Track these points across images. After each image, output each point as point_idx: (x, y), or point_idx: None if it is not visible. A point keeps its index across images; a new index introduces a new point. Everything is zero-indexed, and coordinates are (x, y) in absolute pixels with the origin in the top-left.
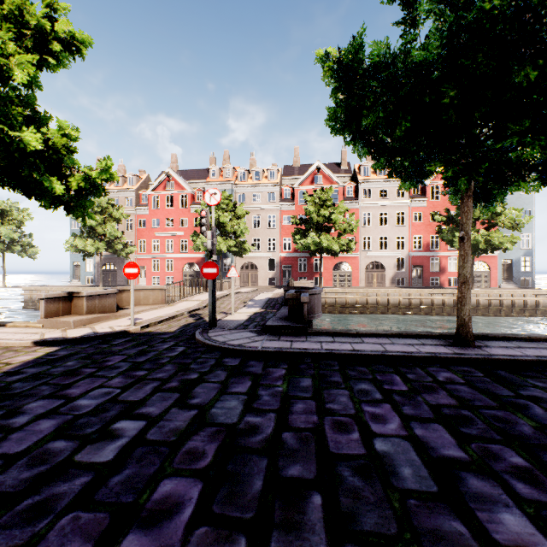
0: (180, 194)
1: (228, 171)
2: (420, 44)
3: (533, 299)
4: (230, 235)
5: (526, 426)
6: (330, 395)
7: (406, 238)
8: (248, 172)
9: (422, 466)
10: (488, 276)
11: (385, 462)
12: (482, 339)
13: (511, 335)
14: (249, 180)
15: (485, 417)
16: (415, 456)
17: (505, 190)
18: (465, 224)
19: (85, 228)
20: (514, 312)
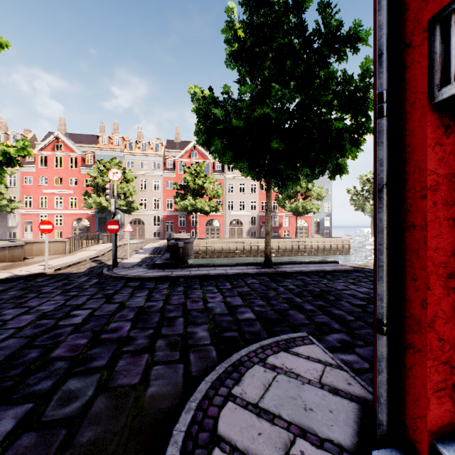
0: (70, 156)
1: (118, 140)
2: (246, 99)
3: (329, 244)
4: (120, 195)
5: (272, 294)
6: (192, 292)
7: (257, 202)
8: (136, 142)
9: (225, 308)
10: (307, 229)
11: (210, 308)
12: (279, 265)
13: (293, 262)
14: (137, 150)
15: (258, 293)
16: (223, 306)
17: (292, 183)
18: (268, 202)
19: None
20: (318, 252)
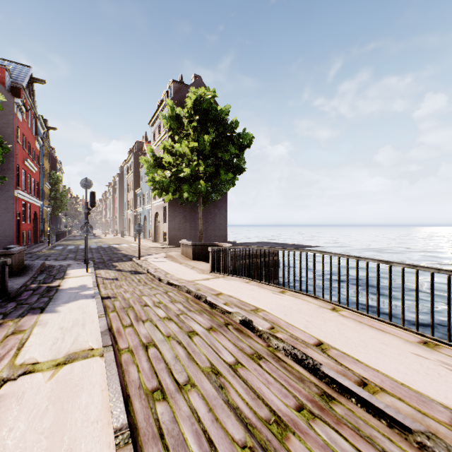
0: None
1: None
2: None
3: None
4: None
5: None
6: None
7: None
8: None
9: None
10: None
11: None
12: None
13: None
14: None
15: None
16: None
17: None
18: None
19: None
20: None
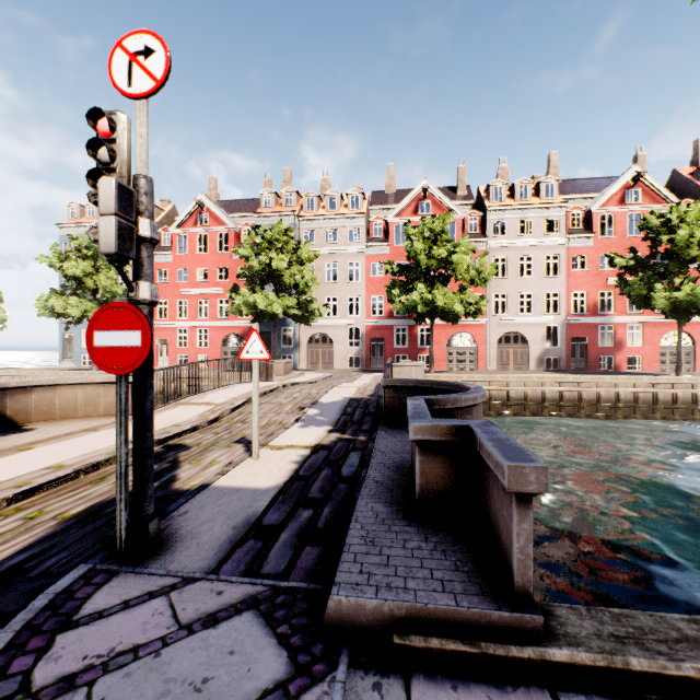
0: (218, 232)
1: (289, 197)
2: None
3: None
4: (291, 292)
5: None
6: None
7: (561, 295)
8: (319, 198)
9: None
10: (691, 354)
11: None
12: None
13: None
14: (321, 211)
15: None
16: None
17: None
18: None
19: (67, 280)
20: None
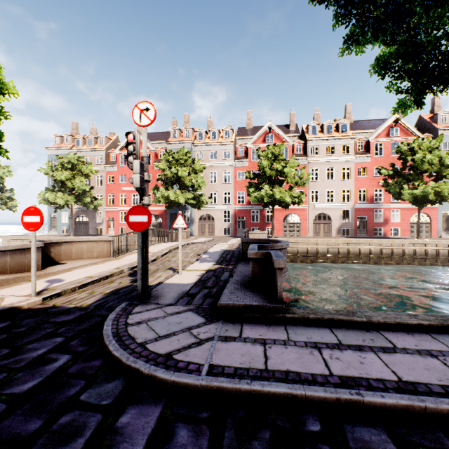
0: None
1: (188, 131)
2: None
3: None
4: (189, 189)
5: None
6: None
7: (351, 191)
8: (205, 132)
9: None
10: (429, 227)
11: None
12: None
13: None
14: (207, 140)
15: None
16: None
17: None
18: None
19: (56, 183)
20: None
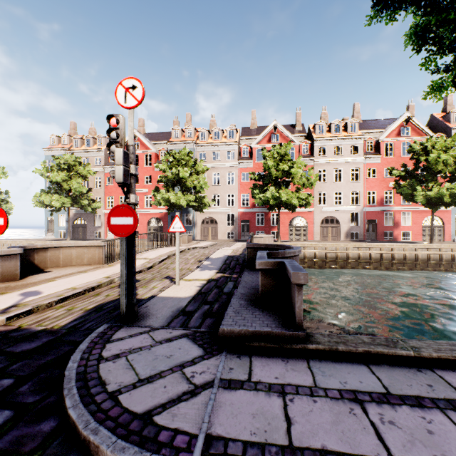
0: (145, 153)
1: (190, 131)
2: None
3: None
4: (191, 191)
5: None
6: None
7: (360, 193)
8: (208, 132)
9: None
10: (441, 230)
11: None
12: None
13: None
14: (210, 140)
15: None
16: None
17: None
18: None
19: (52, 184)
20: None
